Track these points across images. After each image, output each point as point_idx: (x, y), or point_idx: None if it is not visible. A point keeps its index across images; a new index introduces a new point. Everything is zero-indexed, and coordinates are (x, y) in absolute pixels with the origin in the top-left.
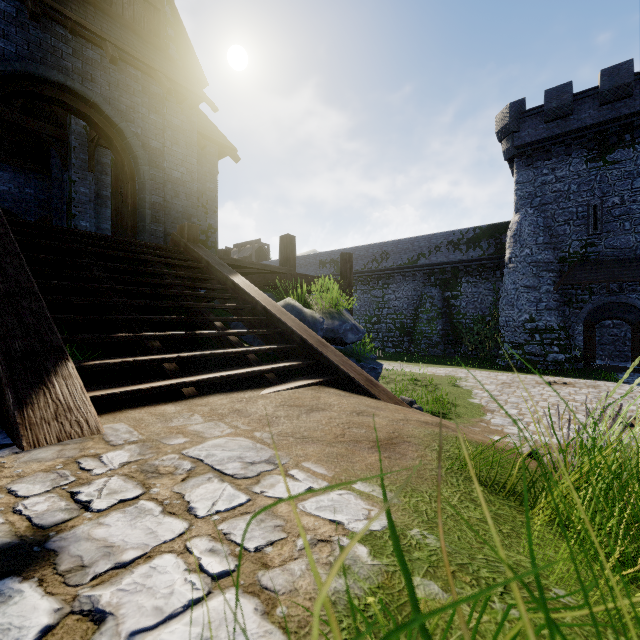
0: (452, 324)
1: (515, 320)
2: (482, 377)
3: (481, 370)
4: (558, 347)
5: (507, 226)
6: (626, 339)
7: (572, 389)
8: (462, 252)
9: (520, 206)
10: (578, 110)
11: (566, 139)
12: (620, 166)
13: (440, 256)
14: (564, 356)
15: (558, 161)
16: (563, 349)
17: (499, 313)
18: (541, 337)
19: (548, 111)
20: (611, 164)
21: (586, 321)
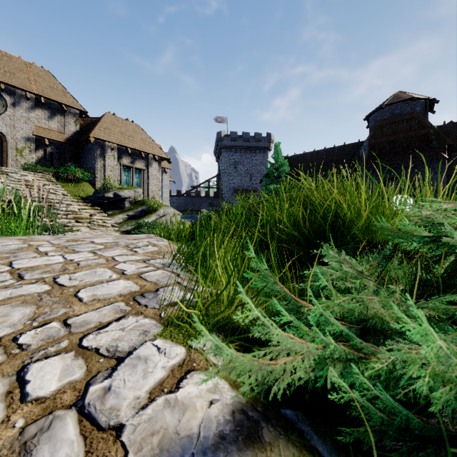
0: None
1: None
2: None
3: None
4: None
5: None
6: None
7: None
8: None
9: None
10: None
11: None
12: None
13: None
14: None
15: None
16: None
17: None
18: None
19: None
20: None
21: None
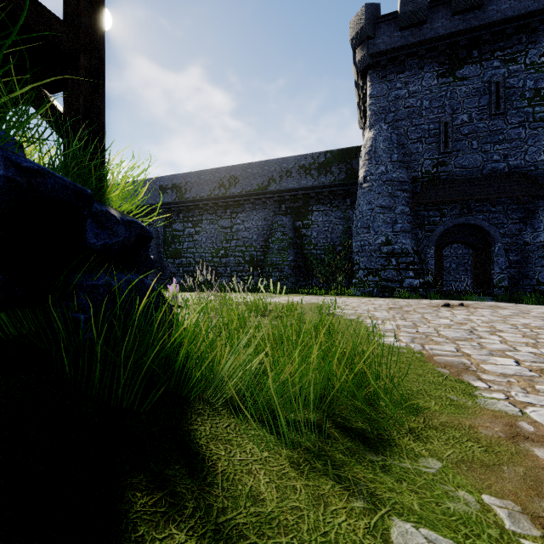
0: (303, 255)
1: (371, 243)
2: (356, 303)
3: (346, 296)
4: (413, 272)
5: (357, 151)
6: (451, 269)
7: (486, 311)
8: (313, 177)
9: (374, 121)
10: (431, 19)
11: (420, 49)
12: (468, 82)
13: (291, 182)
14: (419, 281)
15: (411, 75)
16: (417, 274)
17: (353, 238)
18: (397, 261)
19: (404, 15)
20: (460, 80)
21: (436, 245)
